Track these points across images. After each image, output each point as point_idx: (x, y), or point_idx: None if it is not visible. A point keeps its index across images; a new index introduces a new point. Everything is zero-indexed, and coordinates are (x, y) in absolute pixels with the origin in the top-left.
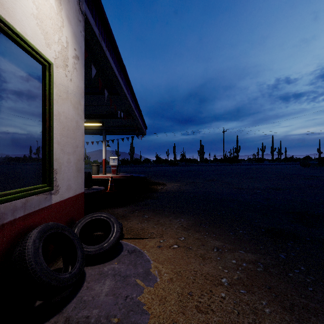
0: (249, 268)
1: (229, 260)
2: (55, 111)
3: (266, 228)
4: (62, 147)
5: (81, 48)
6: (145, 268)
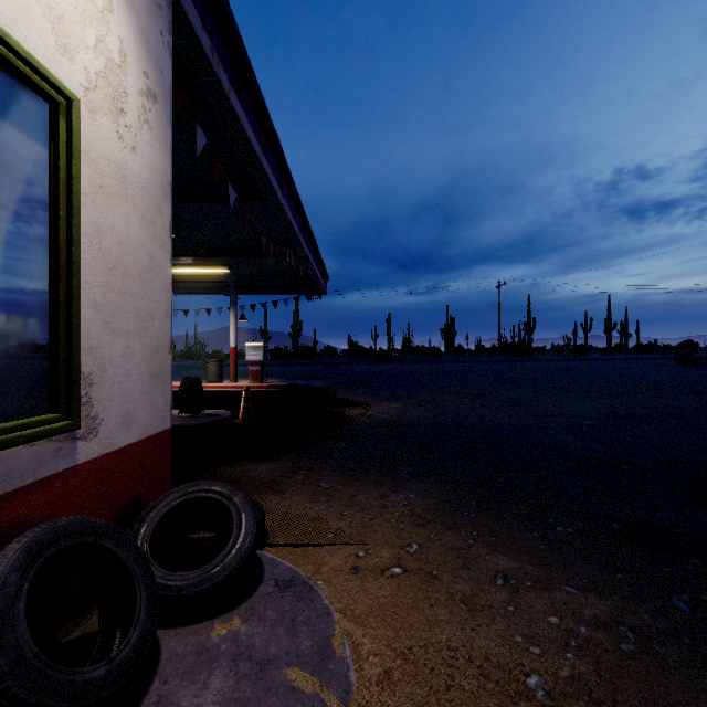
0: (599, 643)
1: (540, 617)
2: (87, 223)
3: (623, 519)
4: (108, 318)
5: (162, 75)
6: (317, 637)
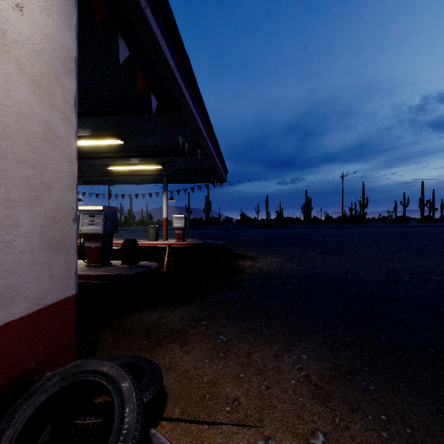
0: None
1: None
2: None
3: None
4: None
5: None
6: None
